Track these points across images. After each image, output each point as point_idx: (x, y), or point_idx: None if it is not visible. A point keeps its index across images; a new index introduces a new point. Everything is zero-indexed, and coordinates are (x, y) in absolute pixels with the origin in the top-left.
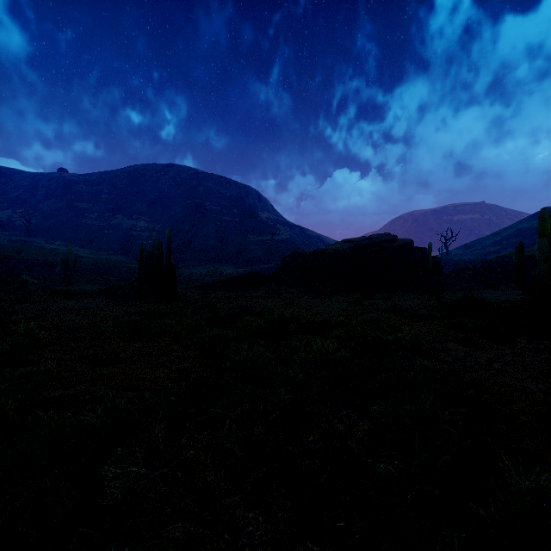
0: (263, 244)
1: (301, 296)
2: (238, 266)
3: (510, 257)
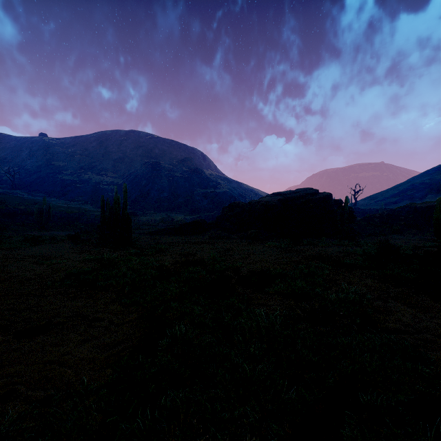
0: (207, 196)
1: (239, 242)
2: (187, 214)
3: (411, 208)
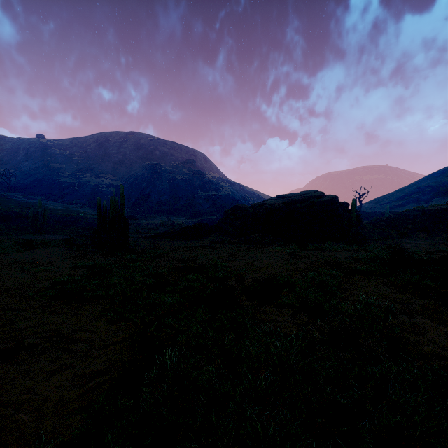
0: (209, 199)
1: (242, 246)
2: (188, 217)
3: (418, 211)
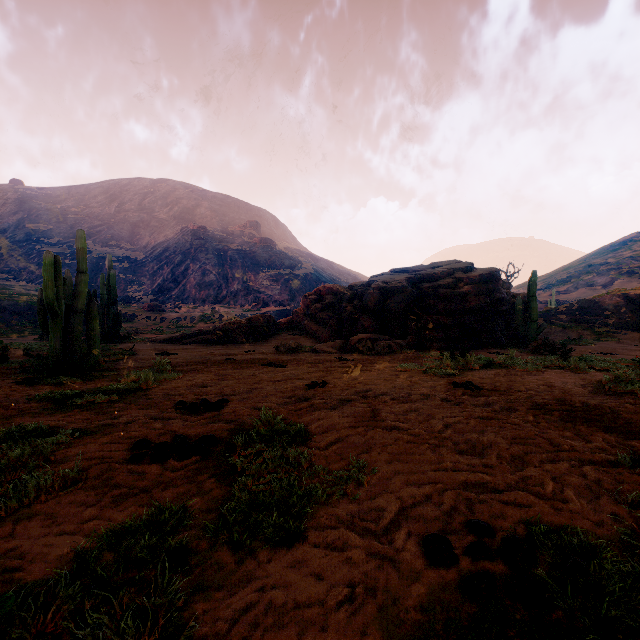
0: (280, 280)
1: (337, 360)
2: (247, 308)
3: (620, 296)
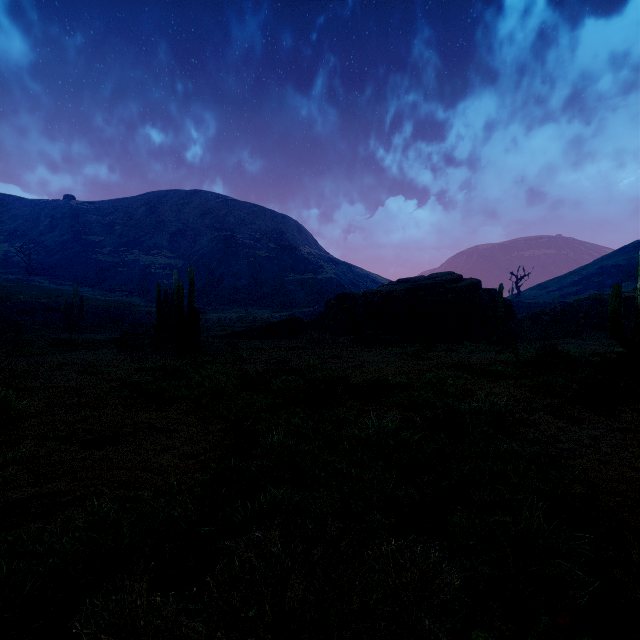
0: (304, 284)
1: (349, 347)
2: (275, 310)
3: (595, 300)
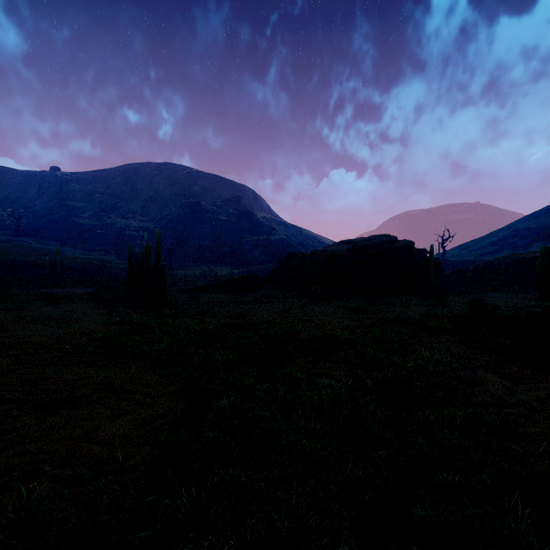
0: (259, 245)
1: (299, 301)
2: (234, 267)
3: (512, 259)
